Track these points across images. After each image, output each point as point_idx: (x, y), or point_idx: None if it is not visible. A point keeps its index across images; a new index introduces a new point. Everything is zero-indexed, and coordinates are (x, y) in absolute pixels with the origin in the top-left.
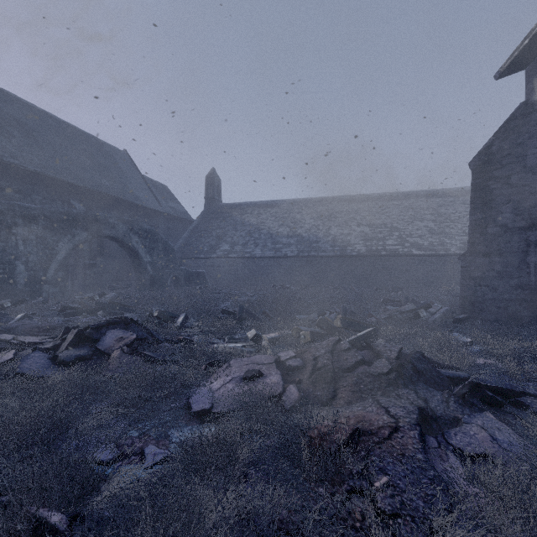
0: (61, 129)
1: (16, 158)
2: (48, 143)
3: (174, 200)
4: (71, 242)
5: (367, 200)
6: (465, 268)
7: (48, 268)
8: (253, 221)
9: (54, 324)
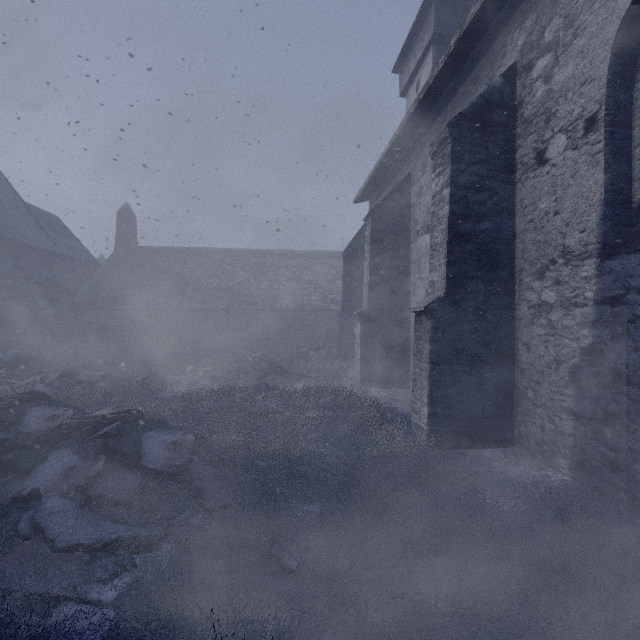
0: None
1: None
2: None
3: (70, 236)
4: None
5: (297, 256)
6: (340, 322)
7: None
8: (179, 269)
9: None
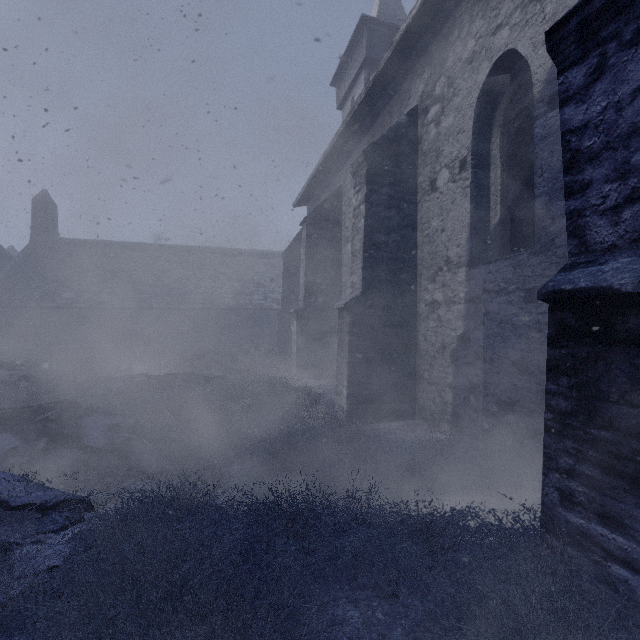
0: None
1: None
2: None
3: None
4: None
5: (239, 254)
6: (280, 320)
7: None
8: (109, 265)
9: None
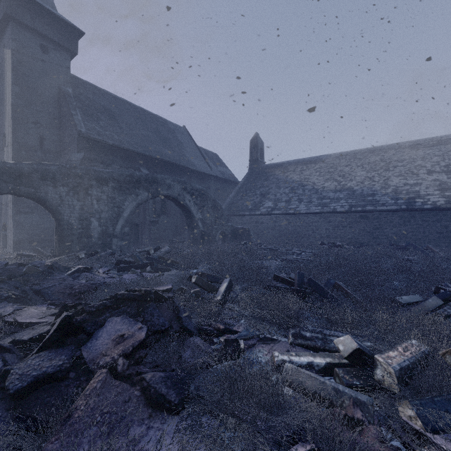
0: (136, 113)
1: (101, 135)
2: (126, 123)
3: (222, 165)
4: (135, 201)
5: (437, 143)
6: None
7: (116, 223)
8: (296, 177)
9: (89, 284)
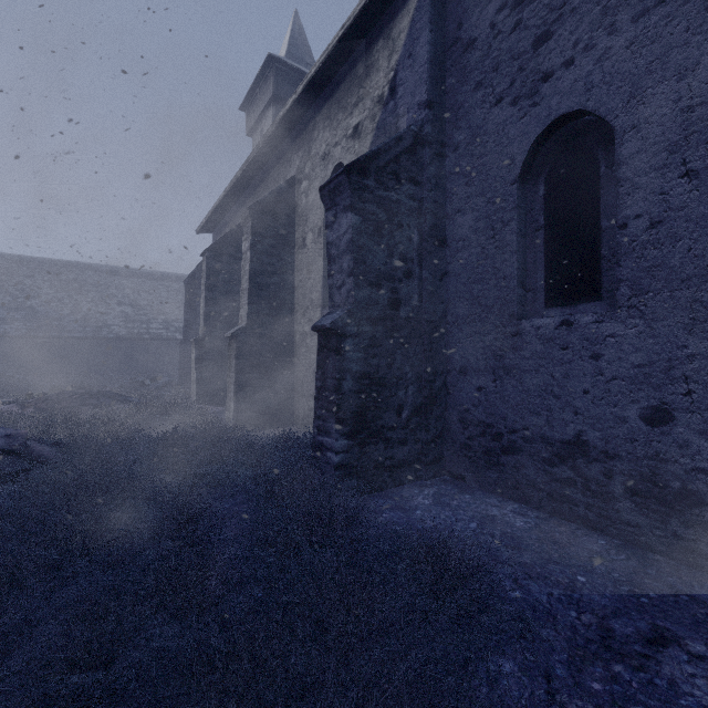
0: None
1: None
2: None
3: None
4: None
5: (133, 275)
6: (182, 351)
7: None
8: None
9: None
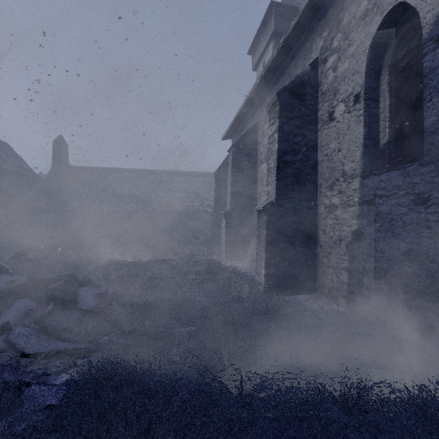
0: None
1: None
2: None
3: (17, 157)
4: None
5: (184, 175)
6: (213, 219)
7: None
8: (100, 183)
9: None
